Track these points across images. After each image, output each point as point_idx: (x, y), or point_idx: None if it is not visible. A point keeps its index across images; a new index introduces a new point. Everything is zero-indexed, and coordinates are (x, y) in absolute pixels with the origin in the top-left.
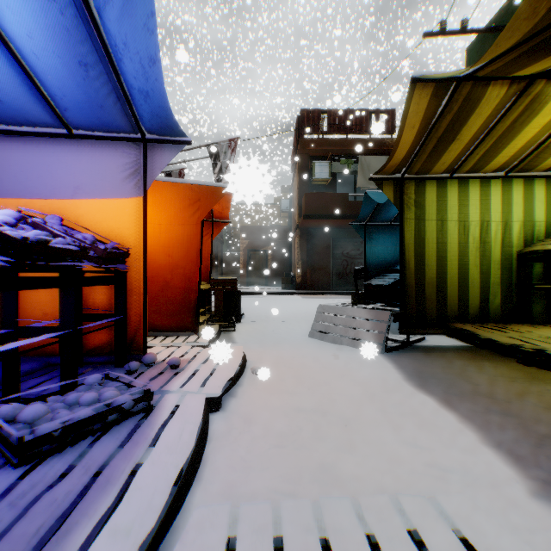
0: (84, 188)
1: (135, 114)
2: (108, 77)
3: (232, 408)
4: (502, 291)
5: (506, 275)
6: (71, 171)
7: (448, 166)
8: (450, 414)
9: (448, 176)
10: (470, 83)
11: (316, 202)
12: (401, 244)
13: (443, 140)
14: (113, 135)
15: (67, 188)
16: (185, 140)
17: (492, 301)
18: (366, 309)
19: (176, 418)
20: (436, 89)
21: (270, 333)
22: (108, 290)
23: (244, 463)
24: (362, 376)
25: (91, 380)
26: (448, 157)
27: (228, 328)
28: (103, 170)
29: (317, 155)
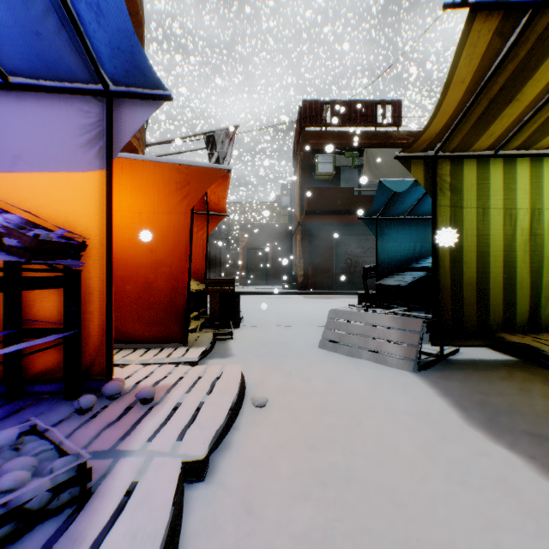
0: (27, 157)
1: (90, 51)
2: None
3: (223, 474)
4: None
5: None
6: (9, 135)
7: (495, 140)
8: None
9: (492, 154)
10: None
11: (319, 197)
12: (434, 236)
13: (497, 102)
14: (65, 86)
15: (3, 157)
16: (163, 95)
17: (544, 306)
18: (390, 316)
19: (124, 522)
20: (502, 22)
21: (273, 342)
22: (59, 295)
23: None
24: (399, 410)
25: None
26: (497, 127)
27: (224, 336)
28: (53, 133)
29: (320, 148)
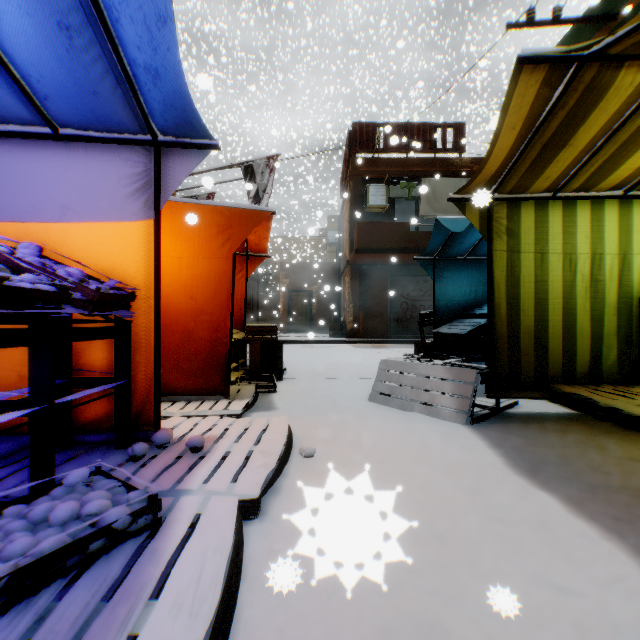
0: (75, 207)
1: (142, 106)
2: (102, 48)
3: (275, 513)
4: (619, 343)
5: (624, 322)
6: (58, 185)
7: (552, 182)
8: (587, 525)
9: (550, 196)
10: (596, 64)
11: (371, 233)
12: (489, 282)
13: (550, 147)
14: (113, 136)
15: (52, 207)
16: (211, 144)
17: (606, 356)
18: (444, 366)
19: (195, 542)
20: (549, 73)
21: (320, 395)
22: (107, 345)
23: (298, 620)
24: (447, 460)
25: (73, 479)
26: (553, 170)
27: (267, 388)
28: (101, 183)
29: (371, 177)
